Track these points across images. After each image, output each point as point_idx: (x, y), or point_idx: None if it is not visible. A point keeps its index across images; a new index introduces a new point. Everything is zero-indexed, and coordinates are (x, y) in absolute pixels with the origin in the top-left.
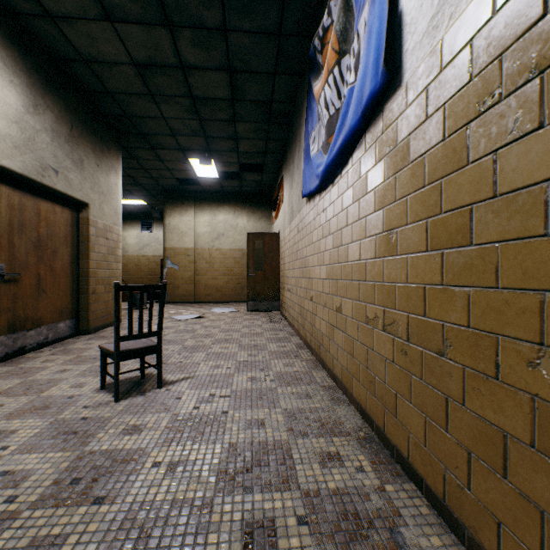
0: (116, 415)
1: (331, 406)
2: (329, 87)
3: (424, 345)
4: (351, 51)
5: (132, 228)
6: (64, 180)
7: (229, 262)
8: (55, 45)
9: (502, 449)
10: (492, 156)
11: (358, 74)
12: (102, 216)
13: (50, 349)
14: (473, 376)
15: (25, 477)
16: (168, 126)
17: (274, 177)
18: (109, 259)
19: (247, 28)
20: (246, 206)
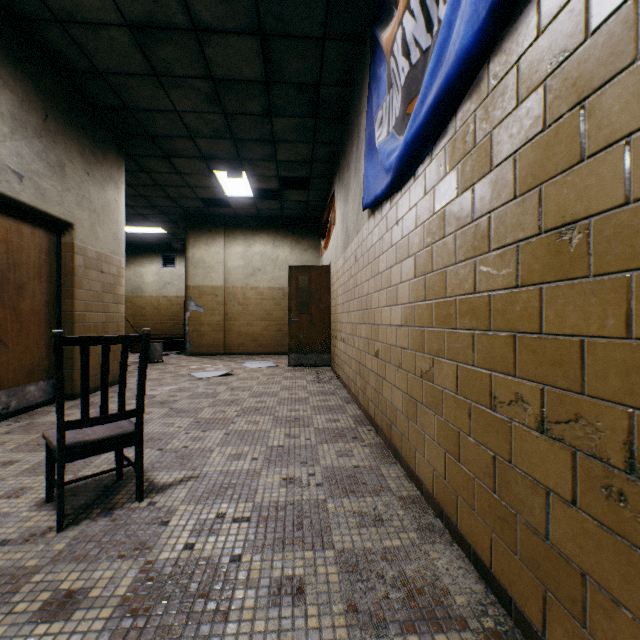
0: (46, 564)
1: (420, 544)
2: (411, 15)
3: None
4: None
5: (151, 262)
6: (34, 188)
7: (267, 304)
8: None
9: None
10: None
11: None
12: (95, 241)
13: (9, 423)
14: None
15: None
16: (183, 124)
17: (323, 196)
18: (105, 299)
19: None
20: (288, 234)
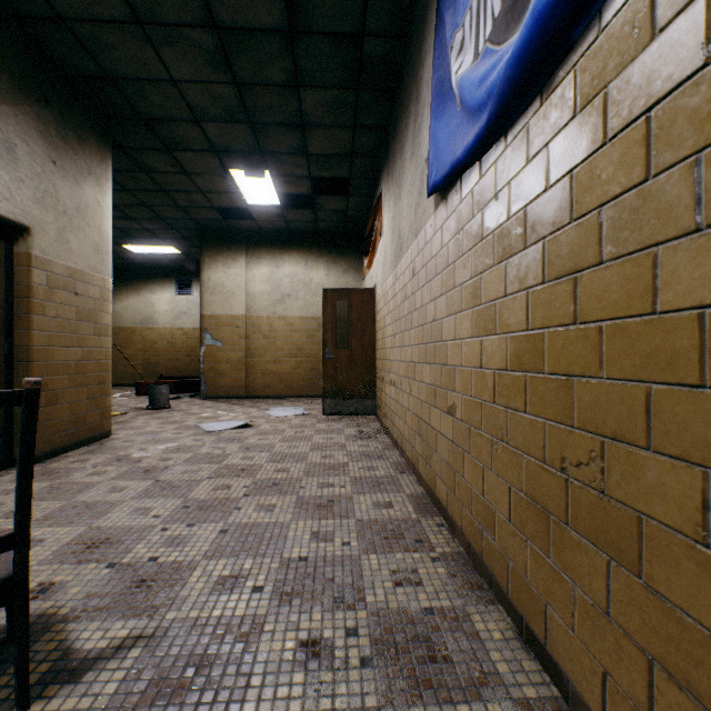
0: None
1: None
2: None
3: None
4: None
5: (164, 289)
6: None
7: (298, 337)
8: None
9: None
10: None
11: None
12: (64, 253)
13: None
14: None
15: None
16: (183, 101)
17: (366, 203)
18: (81, 330)
19: None
20: (323, 253)
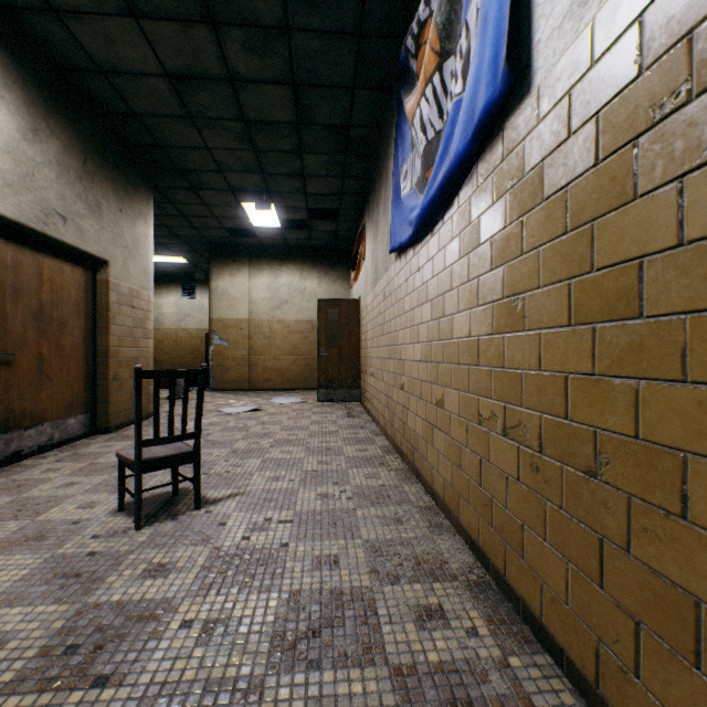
0: (136, 549)
1: (430, 535)
2: (427, 101)
3: (565, 459)
4: (458, 52)
5: (169, 293)
6: (75, 229)
7: (294, 337)
8: (62, 51)
9: (692, 625)
10: (676, 185)
11: (468, 80)
12: (127, 277)
13: (55, 453)
14: (643, 511)
15: (0, 643)
16: (213, 160)
17: (353, 227)
18: (136, 334)
19: (316, 26)
20: (316, 265)
